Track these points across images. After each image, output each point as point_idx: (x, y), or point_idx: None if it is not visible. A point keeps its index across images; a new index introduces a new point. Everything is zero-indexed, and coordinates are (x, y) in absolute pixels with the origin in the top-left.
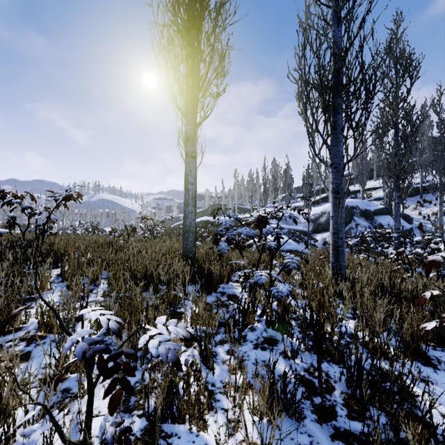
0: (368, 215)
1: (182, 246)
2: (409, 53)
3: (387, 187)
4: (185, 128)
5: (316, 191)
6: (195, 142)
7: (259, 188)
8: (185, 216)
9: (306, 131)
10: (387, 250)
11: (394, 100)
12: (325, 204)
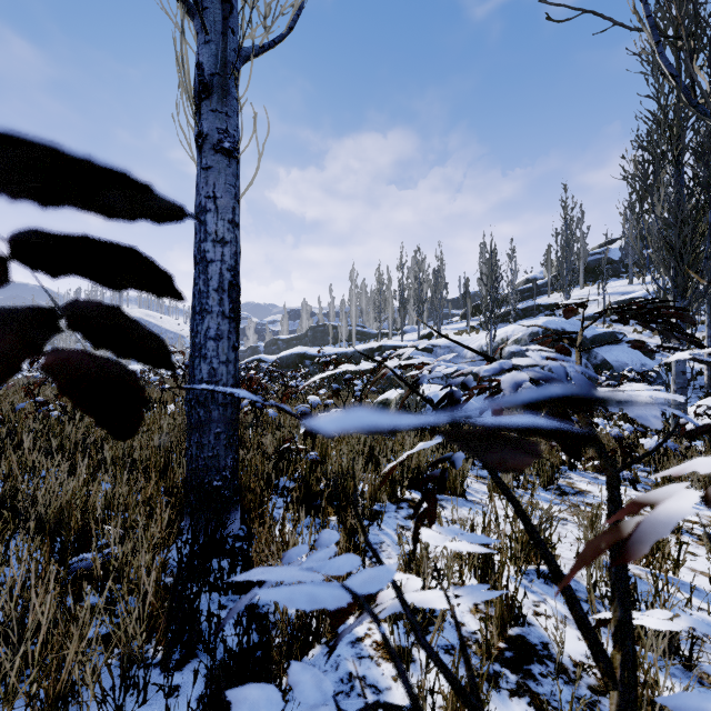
0: (583, 345)
1: (187, 450)
2: (709, 15)
3: (658, 289)
4: (199, 55)
5: (504, 300)
6: (233, 104)
7: (391, 298)
8: (197, 350)
9: (648, 22)
10: (681, 421)
11: (675, 114)
12: (502, 325)
